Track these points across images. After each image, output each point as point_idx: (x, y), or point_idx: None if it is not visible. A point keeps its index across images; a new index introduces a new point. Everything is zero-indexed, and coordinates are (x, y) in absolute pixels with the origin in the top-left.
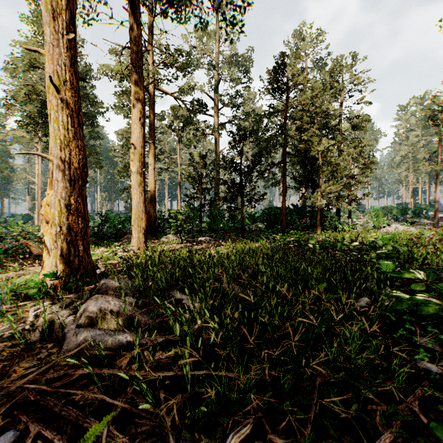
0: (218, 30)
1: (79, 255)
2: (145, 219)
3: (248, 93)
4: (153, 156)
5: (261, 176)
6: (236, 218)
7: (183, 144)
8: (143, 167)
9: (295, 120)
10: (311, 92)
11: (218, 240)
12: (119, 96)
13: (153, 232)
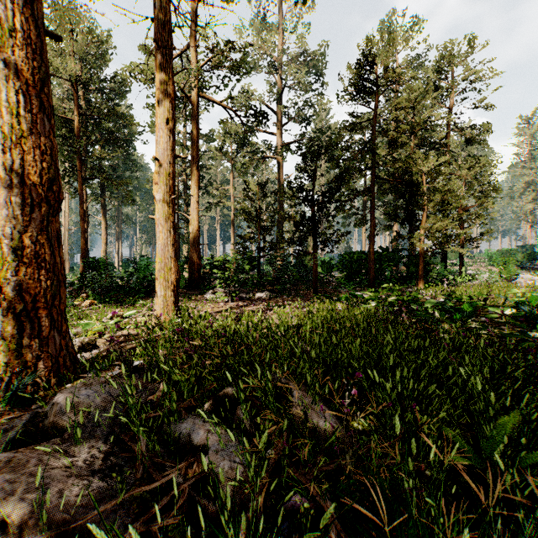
0: (281, 24)
1: (41, 334)
2: (175, 268)
3: (320, 102)
4: (196, 184)
5: (340, 208)
6: (305, 265)
7: (236, 171)
8: (172, 193)
9: (387, 131)
10: (408, 95)
11: (282, 296)
12: (154, 108)
13: (196, 284)
